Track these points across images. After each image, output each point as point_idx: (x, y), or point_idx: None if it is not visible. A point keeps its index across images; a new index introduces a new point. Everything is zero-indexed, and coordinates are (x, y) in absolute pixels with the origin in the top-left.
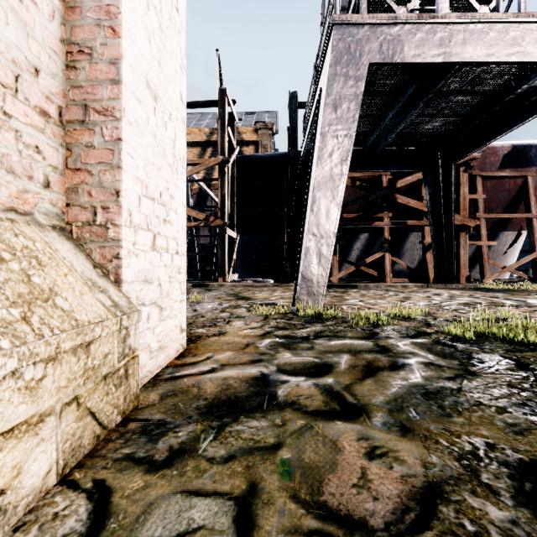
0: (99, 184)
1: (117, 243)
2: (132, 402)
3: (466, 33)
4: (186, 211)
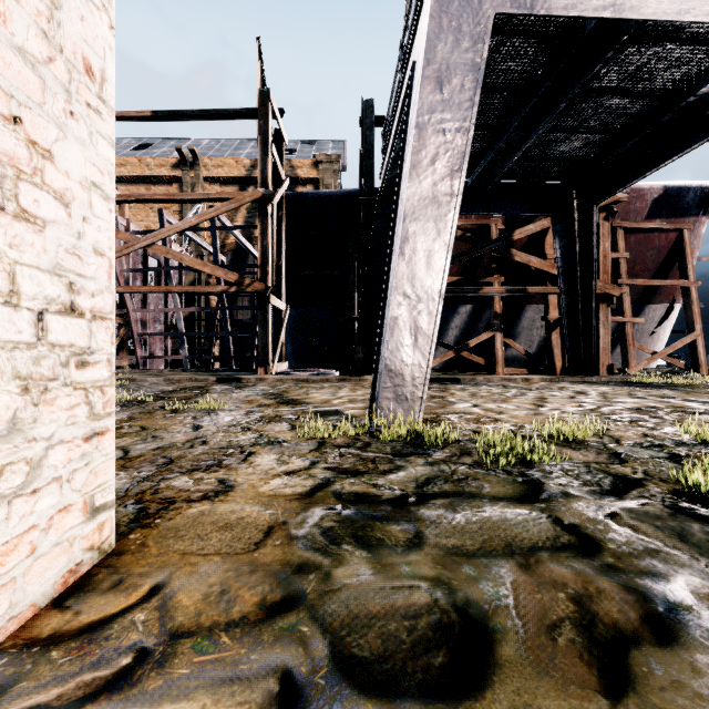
0: None
1: None
2: None
3: None
4: (209, 268)
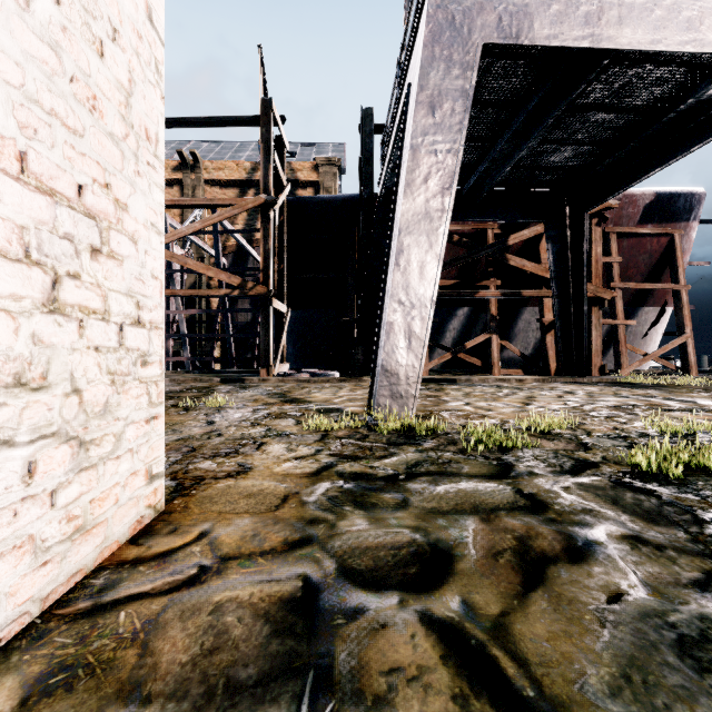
0: None
1: None
2: None
3: (622, 9)
4: (213, 272)
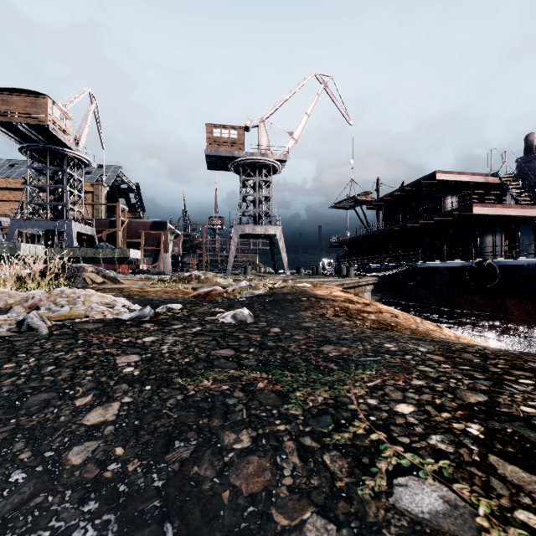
0: None
1: None
2: None
3: (40, 223)
4: None
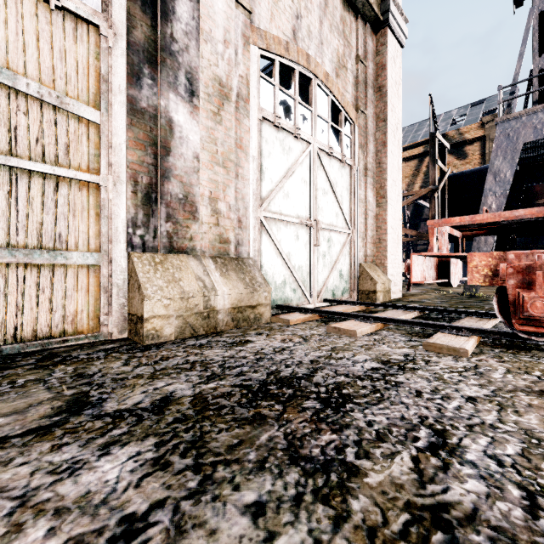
0: (382, 254)
1: (386, 267)
2: (390, 298)
3: None
4: (403, 230)
